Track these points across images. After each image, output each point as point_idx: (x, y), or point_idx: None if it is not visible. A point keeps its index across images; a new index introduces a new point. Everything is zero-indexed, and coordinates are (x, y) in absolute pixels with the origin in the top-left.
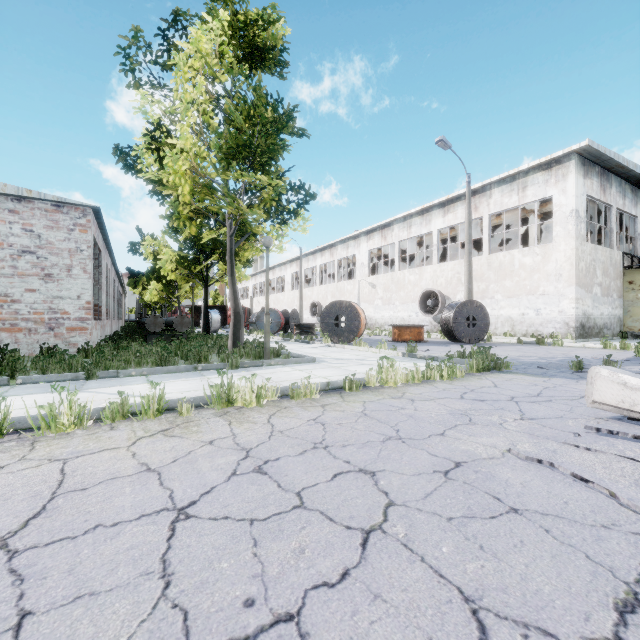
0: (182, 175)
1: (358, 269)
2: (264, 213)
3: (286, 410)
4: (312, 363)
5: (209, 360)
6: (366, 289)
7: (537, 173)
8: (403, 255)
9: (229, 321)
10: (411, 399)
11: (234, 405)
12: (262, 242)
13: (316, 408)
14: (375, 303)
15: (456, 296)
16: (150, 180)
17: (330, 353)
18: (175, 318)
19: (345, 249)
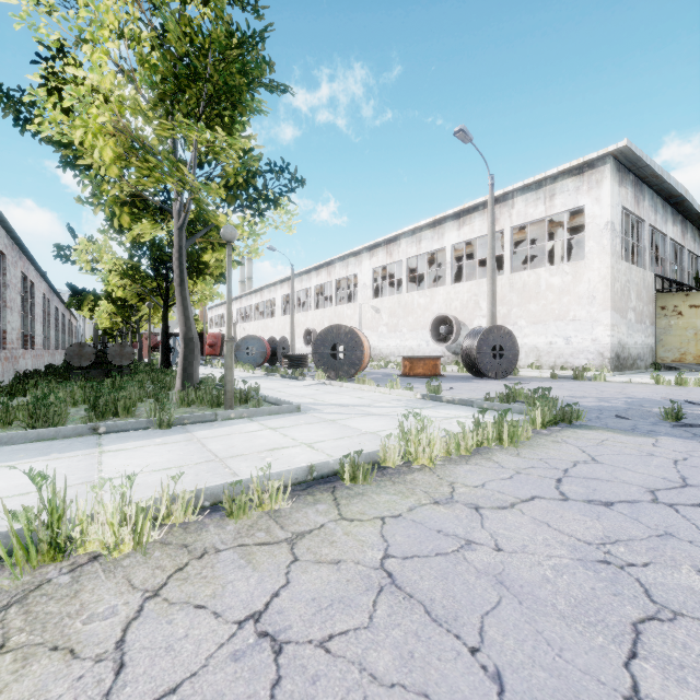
0: (98, 131)
1: (359, 291)
2: (227, 195)
3: (199, 567)
4: (295, 413)
5: (139, 410)
6: (369, 314)
7: (567, 179)
8: (412, 274)
9: (207, 351)
10: (473, 505)
11: (75, 553)
12: (221, 233)
13: (275, 553)
14: (379, 330)
15: (473, 322)
16: (55, 142)
17: (324, 395)
18: (111, 347)
19: (344, 267)
